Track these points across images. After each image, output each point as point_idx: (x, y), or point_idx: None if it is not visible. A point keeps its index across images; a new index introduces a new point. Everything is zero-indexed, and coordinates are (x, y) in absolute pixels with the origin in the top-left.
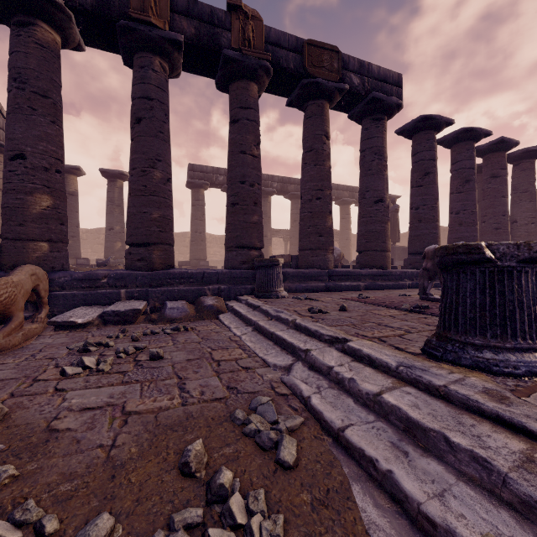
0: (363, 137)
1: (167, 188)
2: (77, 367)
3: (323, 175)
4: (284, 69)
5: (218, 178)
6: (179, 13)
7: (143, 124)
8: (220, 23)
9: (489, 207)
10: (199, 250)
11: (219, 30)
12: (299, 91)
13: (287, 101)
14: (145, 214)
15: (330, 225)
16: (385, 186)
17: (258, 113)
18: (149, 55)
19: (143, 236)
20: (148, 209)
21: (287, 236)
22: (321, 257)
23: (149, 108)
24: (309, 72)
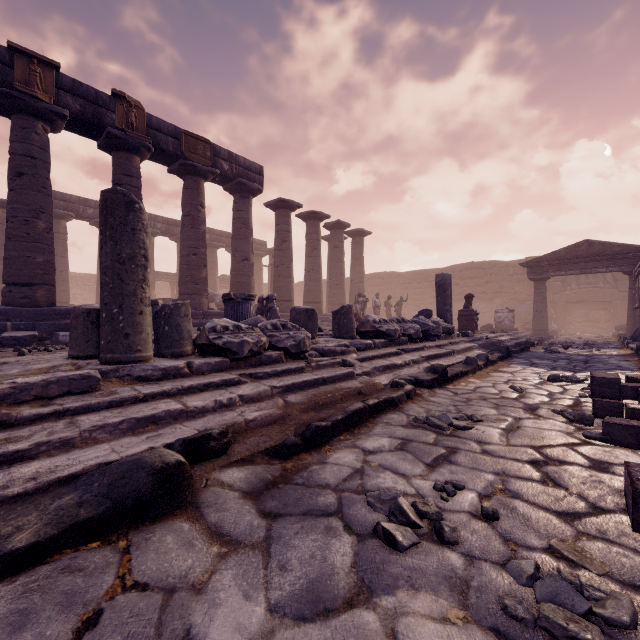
0: (234, 208)
1: (50, 236)
2: (36, 350)
3: (199, 237)
4: (164, 150)
5: (87, 210)
6: (64, 90)
7: (25, 179)
8: (105, 104)
9: (333, 269)
10: (59, 291)
11: (104, 110)
12: (179, 166)
13: (168, 169)
14: (29, 258)
15: (204, 276)
16: (250, 249)
17: (140, 181)
18: (32, 119)
19: (27, 277)
20: (32, 254)
21: (174, 280)
22: (197, 300)
23: (32, 166)
24: (186, 156)
